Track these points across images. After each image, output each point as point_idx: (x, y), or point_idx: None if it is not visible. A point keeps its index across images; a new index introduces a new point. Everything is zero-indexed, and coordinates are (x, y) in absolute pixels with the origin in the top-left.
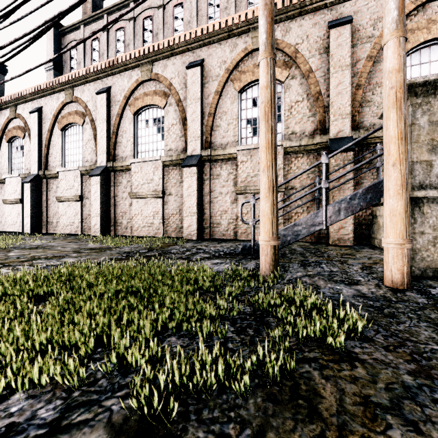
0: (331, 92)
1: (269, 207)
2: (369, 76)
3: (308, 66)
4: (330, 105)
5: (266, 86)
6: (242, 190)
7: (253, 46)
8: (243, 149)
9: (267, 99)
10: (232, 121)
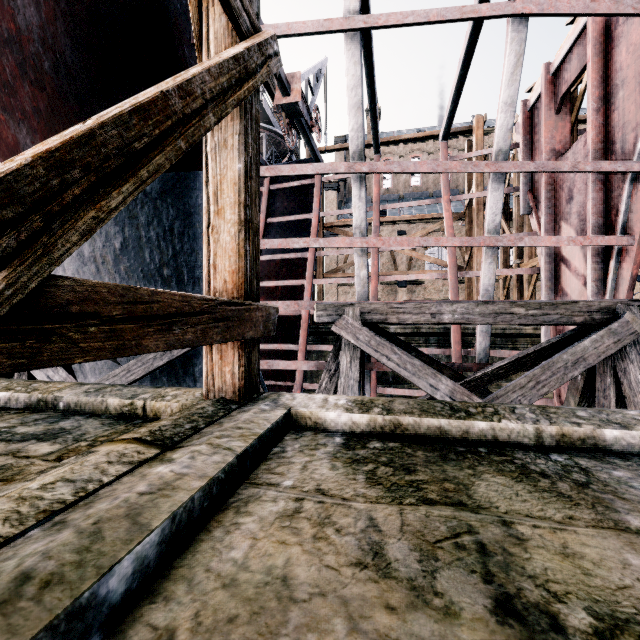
0: None
1: None
2: None
3: None
4: None
5: None
6: None
7: None
8: None
9: None
10: None
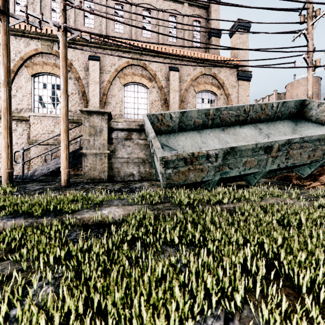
0: (89, 94)
1: (6, 155)
2: (110, 90)
3: (78, 75)
4: (89, 100)
5: (4, 100)
6: (34, 142)
7: (42, 50)
8: (35, 115)
9: (5, 106)
10: (26, 94)
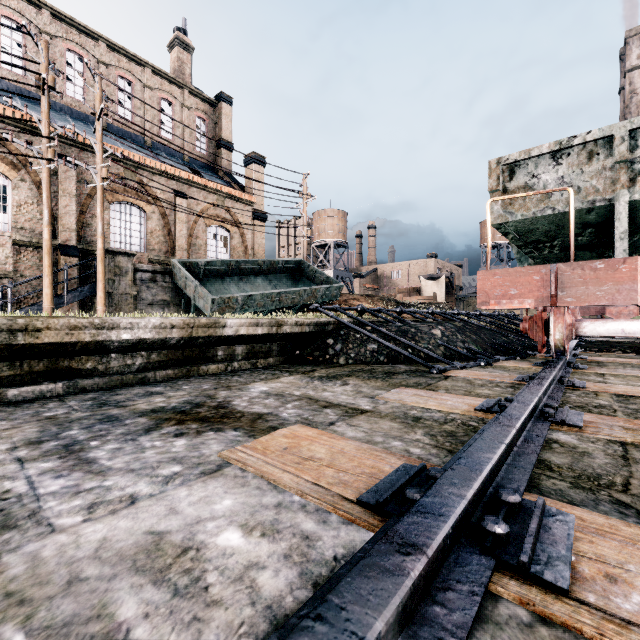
0: (61, 209)
1: (51, 291)
2: (90, 207)
3: (40, 178)
4: (60, 219)
5: (49, 240)
6: None
7: None
8: None
9: (50, 246)
10: None
